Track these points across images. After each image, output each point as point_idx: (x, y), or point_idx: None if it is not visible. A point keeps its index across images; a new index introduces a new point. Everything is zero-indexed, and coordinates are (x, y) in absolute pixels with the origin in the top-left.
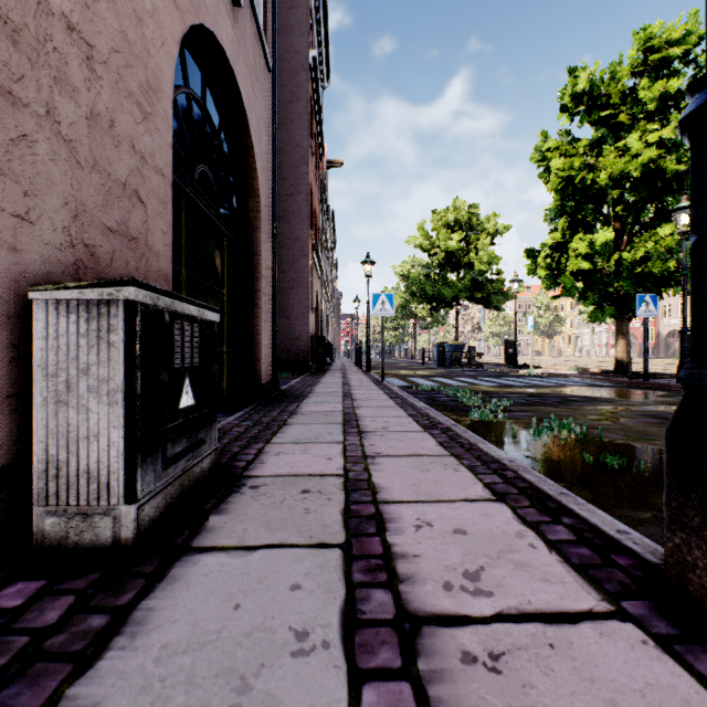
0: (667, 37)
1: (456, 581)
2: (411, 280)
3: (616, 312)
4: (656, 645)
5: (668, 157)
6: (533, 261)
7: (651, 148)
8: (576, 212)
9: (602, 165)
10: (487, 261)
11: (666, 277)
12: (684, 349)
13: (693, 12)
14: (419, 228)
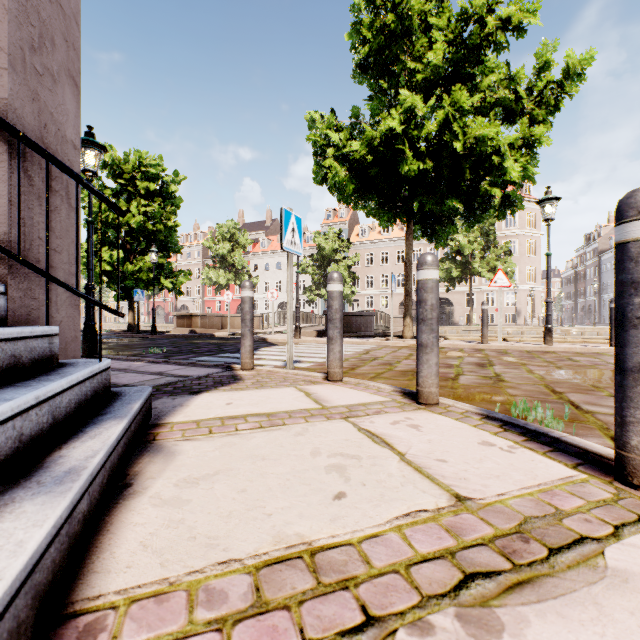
0: (150, 161)
1: None
2: None
3: (127, 297)
4: None
5: (152, 220)
6: None
7: (141, 215)
8: (104, 233)
9: None
10: None
11: (150, 281)
12: (154, 318)
13: (161, 156)
14: None
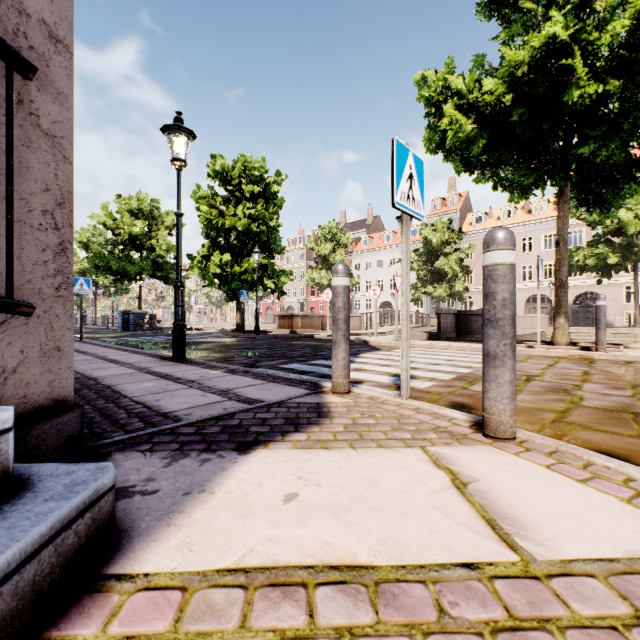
0: (254, 164)
1: (136, 361)
2: (95, 253)
3: (234, 298)
4: (167, 360)
5: (256, 222)
6: (193, 262)
7: (246, 218)
8: (215, 239)
9: (226, 218)
10: (167, 248)
11: (254, 282)
12: (257, 318)
13: (263, 158)
14: (103, 207)
